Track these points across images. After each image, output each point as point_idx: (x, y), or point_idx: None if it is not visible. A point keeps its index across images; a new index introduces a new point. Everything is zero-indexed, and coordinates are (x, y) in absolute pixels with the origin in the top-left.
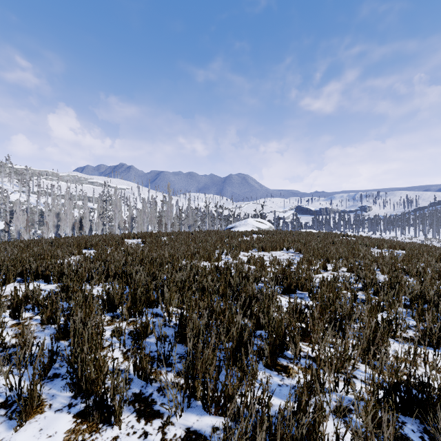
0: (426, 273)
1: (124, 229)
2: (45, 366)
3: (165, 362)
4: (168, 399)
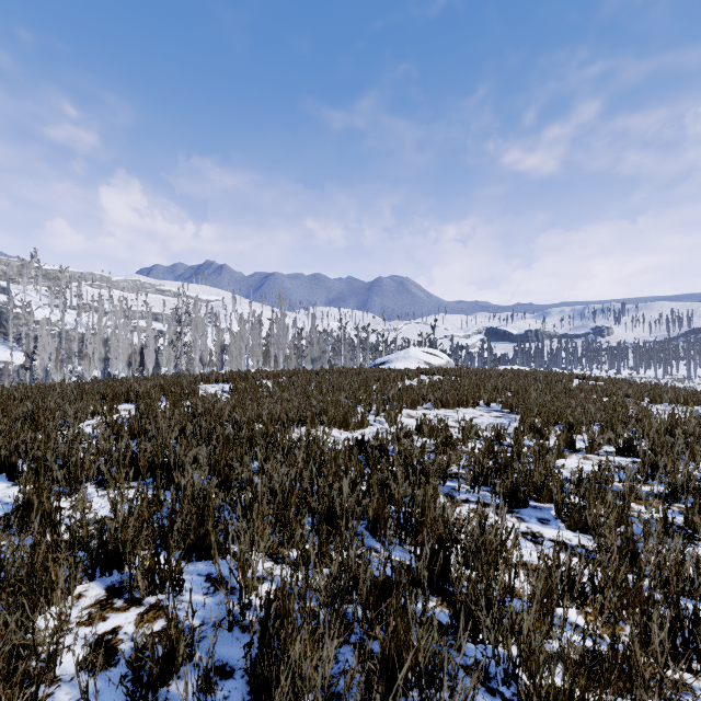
0: None
1: (209, 364)
2: None
3: None
4: None
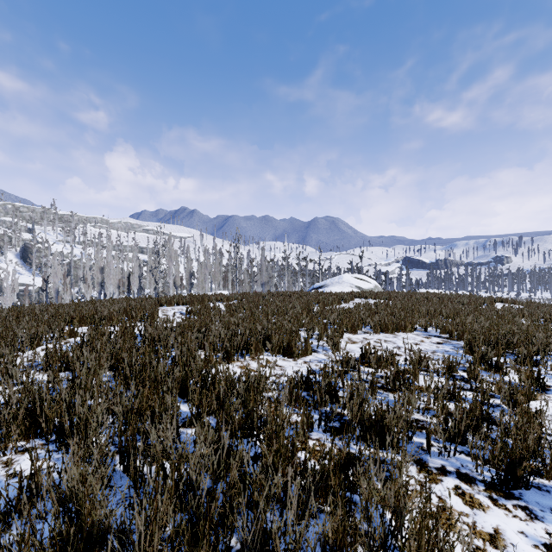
0: None
1: (181, 287)
2: None
3: None
4: None
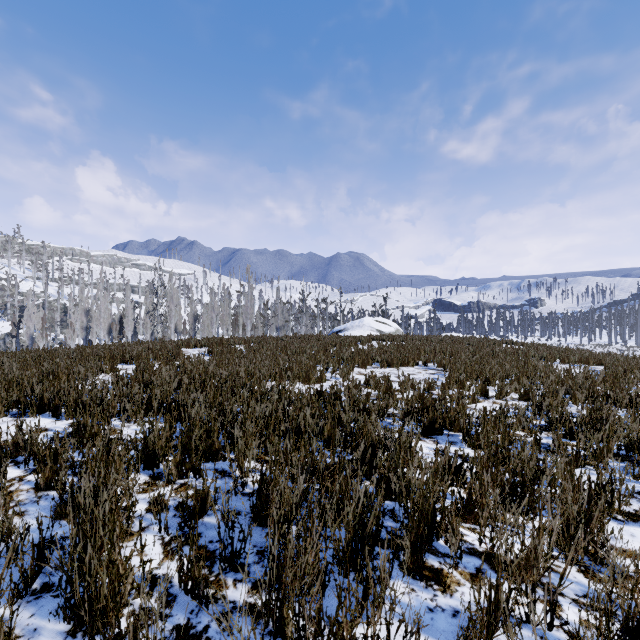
0: None
1: (183, 332)
2: (25, 573)
3: (233, 564)
4: None
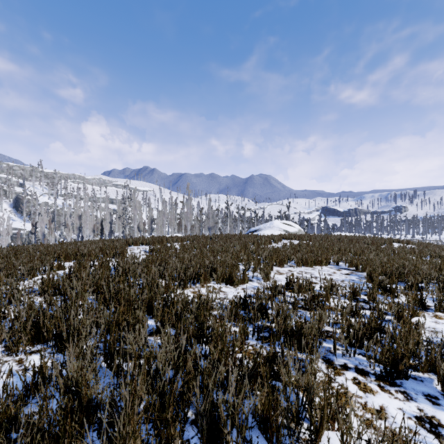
0: None
1: (143, 231)
2: None
3: None
4: None
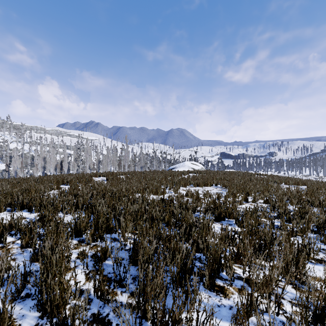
0: (325, 205)
1: (93, 169)
2: (17, 288)
3: (120, 284)
4: (121, 325)
